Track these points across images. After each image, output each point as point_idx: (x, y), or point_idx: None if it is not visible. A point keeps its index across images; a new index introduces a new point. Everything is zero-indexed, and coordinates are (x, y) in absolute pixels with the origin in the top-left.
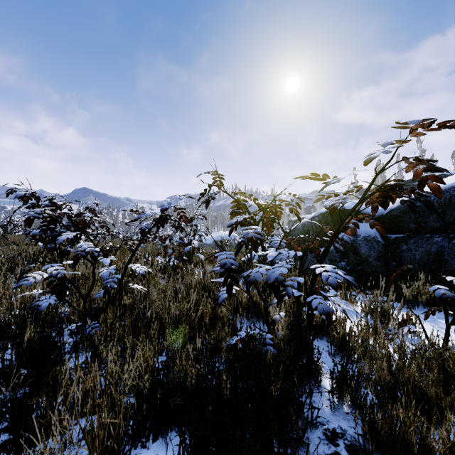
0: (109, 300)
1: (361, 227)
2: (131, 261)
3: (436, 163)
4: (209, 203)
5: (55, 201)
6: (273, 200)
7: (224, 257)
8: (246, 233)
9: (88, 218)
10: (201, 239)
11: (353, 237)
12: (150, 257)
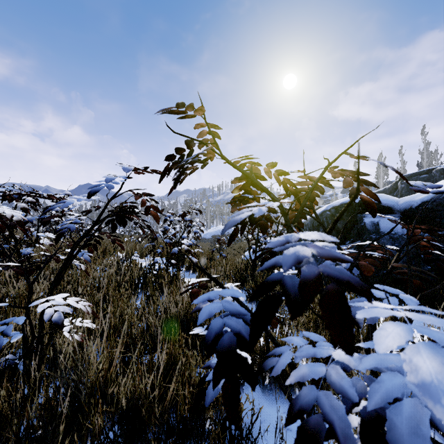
0: (23, 351)
1: (384, 223)
2: (57, 285)
3: (440, 156)
4: (182, 174)
5: (1, 190)
6: (324, 171)
7: (216, 310)
8: (292, 260)
9: (54, 212)
10: (198, 236)
11: (375, 235)
12: (138, 257)
